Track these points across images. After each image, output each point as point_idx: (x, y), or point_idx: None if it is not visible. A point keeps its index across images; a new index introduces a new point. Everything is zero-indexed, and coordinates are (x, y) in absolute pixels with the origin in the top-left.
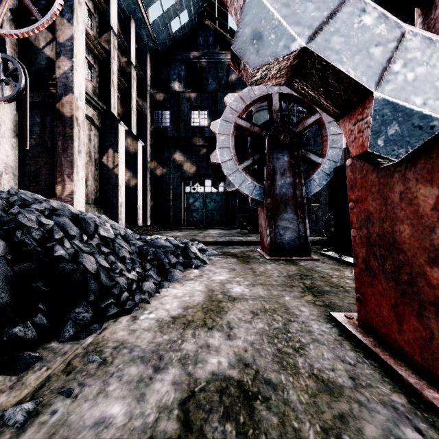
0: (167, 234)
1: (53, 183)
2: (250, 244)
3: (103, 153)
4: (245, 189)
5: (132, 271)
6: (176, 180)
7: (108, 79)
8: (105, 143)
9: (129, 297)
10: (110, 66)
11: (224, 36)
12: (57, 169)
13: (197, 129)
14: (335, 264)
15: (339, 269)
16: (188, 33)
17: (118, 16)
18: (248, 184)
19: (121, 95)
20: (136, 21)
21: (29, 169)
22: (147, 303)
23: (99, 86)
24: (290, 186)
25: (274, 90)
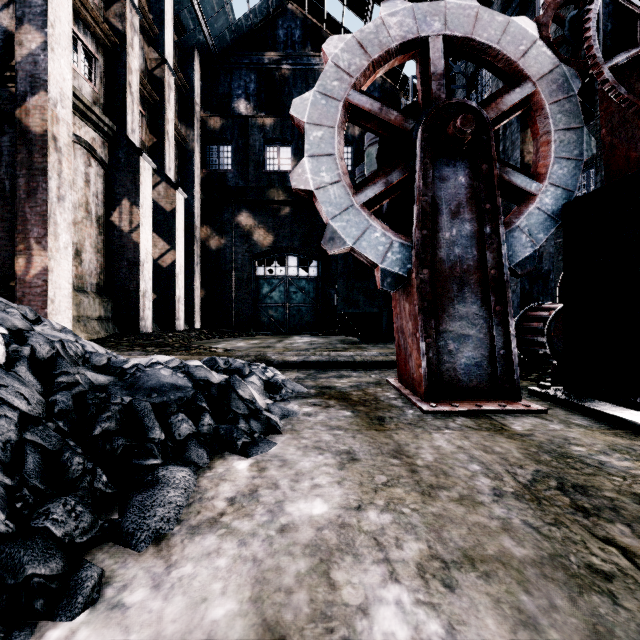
0: (221, 345)
1: (14, 254)
2: (369, 366)
3: (112, 207)
4: (368, 250)
5: None
6: (242, 256)
7: (122, 80)
8: (117, 190)
9: None
10: (124, 59)
11: (318, 29)
12: (18, 228)
13: (276, 175)
14: (599, 428)
15: (637, 450)
16: (260, 22)
17: None
18: (376, 239)
19: (149, 113)
20: None
21: None
22: None
23: (105, 93)
24: (471, 241)
25: (432, 29)
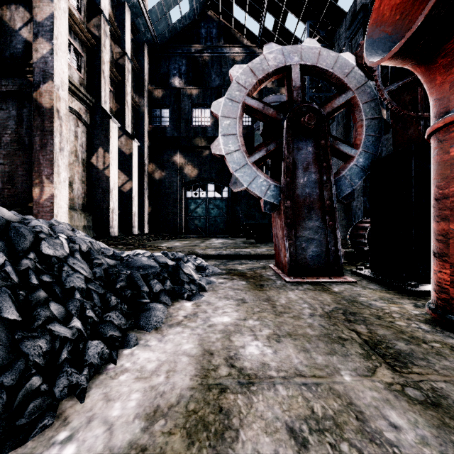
0: (164, 245)
1: (31, 185)
2: (260, 258)
3: (92, 153)
4: (256, 189)
5: (74, 318)
6: (176, 184)
7: (98, 69)
8: (95, 141)
9: (41, 388)
10: (100, 55)
11: (229, 28)
12: (35, 169)
13: (199, 129)
14: (381, 290)
15: (393, 299)
16: (189, 24)
17: (110, 1)
18: (260, 183)
19: (114, 89)
20: (132, 8)
21: (3, 169)
22: (77, 398)
23: (87, 77)
24: (315, 184)
25: (293, 61)
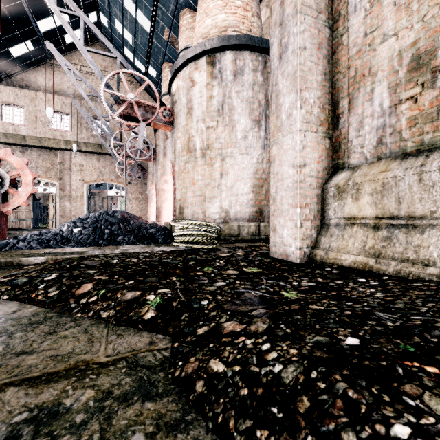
0: None
1: None
2: None
3: None
4: None
5: None
6: None
7: None
8: None
9: None
10: None
11: None
12: None
13: None
14: None
15: None
16: None
17: None
18: None
19: None
20: None
21: None
22: None
23: None
24: None
25: None
